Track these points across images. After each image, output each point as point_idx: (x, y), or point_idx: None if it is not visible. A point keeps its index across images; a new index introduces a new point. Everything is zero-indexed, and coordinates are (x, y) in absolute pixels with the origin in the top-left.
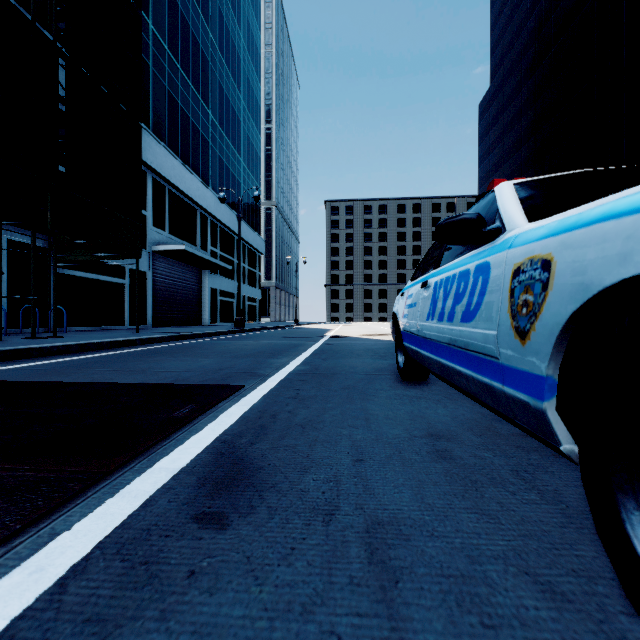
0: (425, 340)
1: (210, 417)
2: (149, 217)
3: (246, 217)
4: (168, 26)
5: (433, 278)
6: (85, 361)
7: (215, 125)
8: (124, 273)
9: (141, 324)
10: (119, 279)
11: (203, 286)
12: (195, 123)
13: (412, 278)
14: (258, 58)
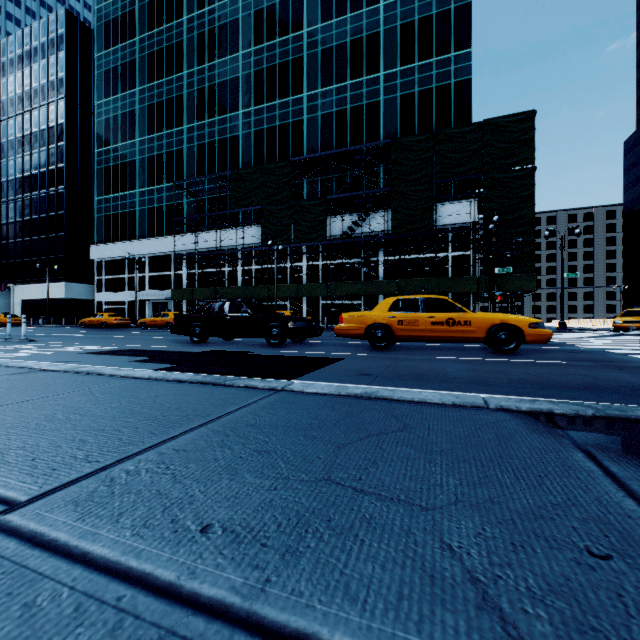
0: None
1: None
2: None
3: None
4: None
5: None
6: None
7: None
8: None
9: None
10: None
11: None
12: None
13: None
14: None
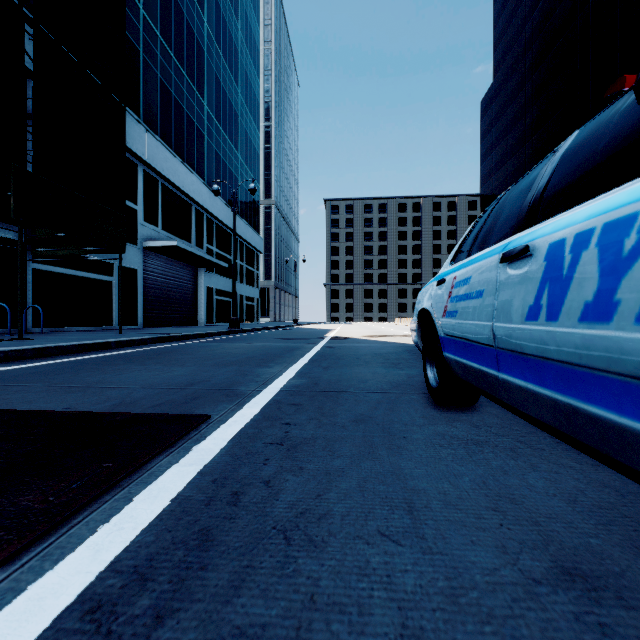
0: (518, 357)
1: (116, 500)
2: (139, 211)
3: (244, 214)
4: (160, 11)
5: (543, 237)
6: (27, 371)
7: (211, 118)
8: (112, 270)
9: (131, 324)
10: (106, 276)
11: (198, 285)
12: (190, 115)
13: (452, 260)
14: (256, 52)
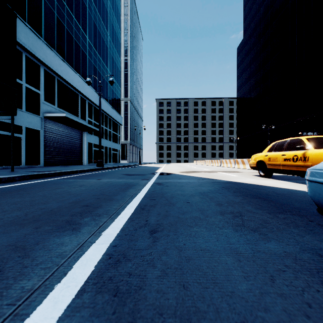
0: None
1: None
2: (42, 95)
3: (111, 103)
4: None
5: None
6: None
7: (91, 46)
8: (20, 130)
9: (35, 164)
10: (16, 134)
11: (83, 141)
12: (77, 42)
13: None
14: (118, 15)
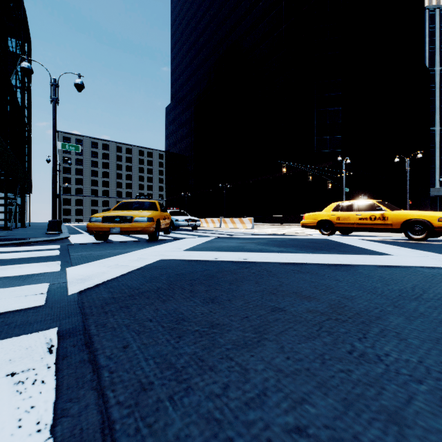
0: None
1: None
2: None
3: None
4: None
5: None
6: None
7: None
8: None
9: None
10: None
11: None
12: None
13: None
14: None
